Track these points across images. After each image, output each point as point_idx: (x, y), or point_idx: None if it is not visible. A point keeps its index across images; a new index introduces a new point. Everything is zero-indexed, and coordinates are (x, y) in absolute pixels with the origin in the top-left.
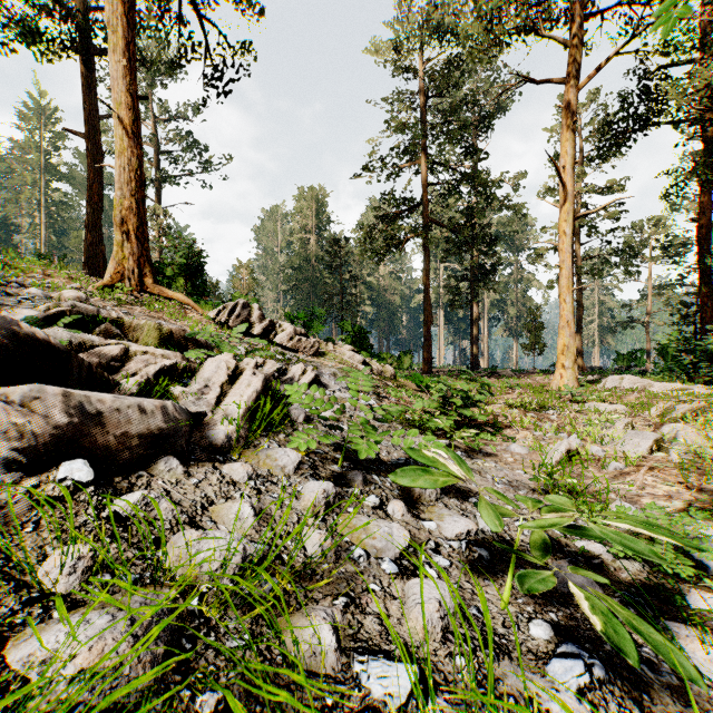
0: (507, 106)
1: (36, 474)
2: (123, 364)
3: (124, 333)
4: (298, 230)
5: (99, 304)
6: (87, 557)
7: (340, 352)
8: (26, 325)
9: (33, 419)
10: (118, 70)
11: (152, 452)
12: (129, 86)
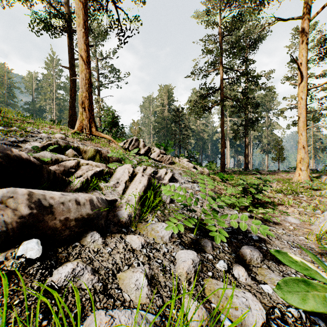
0: (264, 37)
1: (5, 250)
2: (76, 170)
3: (80, 154)
4: (159, 105)
5: (70, 140)
6: None
7: (182, 162)
8: (15, 150)
9: (5, 212)
10: (80, 34)
11: (83, 229)
12: (85, 41)
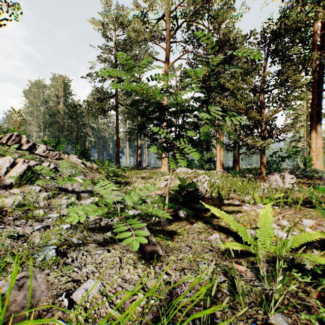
0: (152, 61)
1: None
2: None
3: None
4: (52, 96)
5: None
6: None
7: (71, 158)
8: None
9: None
10: None
11: None
12: None
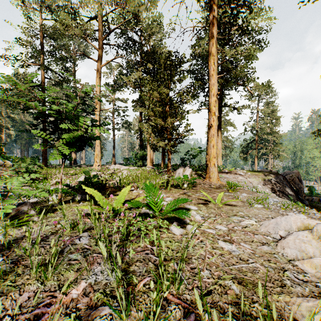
0: (88, 55)
1: None
2: None
3: None
4: None
5: None
6: None
7: None
8: None
9: None
10: None
11: None
12: None
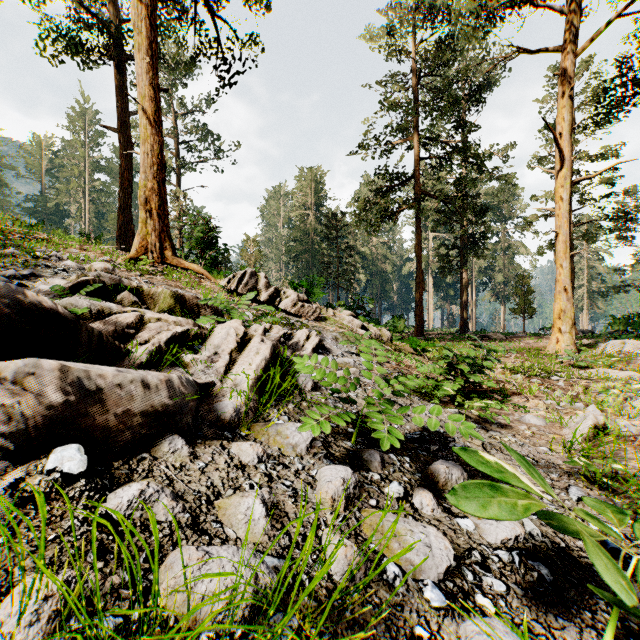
0: (496, 81)
1: (25, 461)
2: (137, 331)
3: (143, 301)
4: (298, 206)
5: (124, 274)
6: (56, 595)
7: (339, 317)
8: (32, 294)
9: (23, 399)
10: (143, 67)
11: (155, 431)
12: (152, 80)
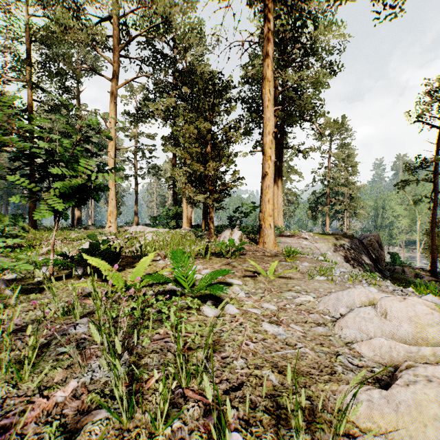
0: (99, 70)
1: None
2: None
3: None
4: None
5: None
6: None
7: None
8: None
9: None
10: None
11: None
12: None
